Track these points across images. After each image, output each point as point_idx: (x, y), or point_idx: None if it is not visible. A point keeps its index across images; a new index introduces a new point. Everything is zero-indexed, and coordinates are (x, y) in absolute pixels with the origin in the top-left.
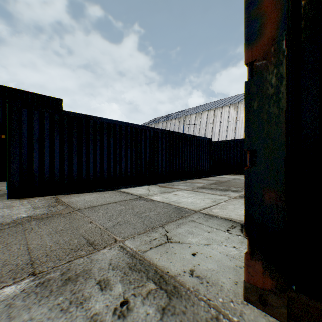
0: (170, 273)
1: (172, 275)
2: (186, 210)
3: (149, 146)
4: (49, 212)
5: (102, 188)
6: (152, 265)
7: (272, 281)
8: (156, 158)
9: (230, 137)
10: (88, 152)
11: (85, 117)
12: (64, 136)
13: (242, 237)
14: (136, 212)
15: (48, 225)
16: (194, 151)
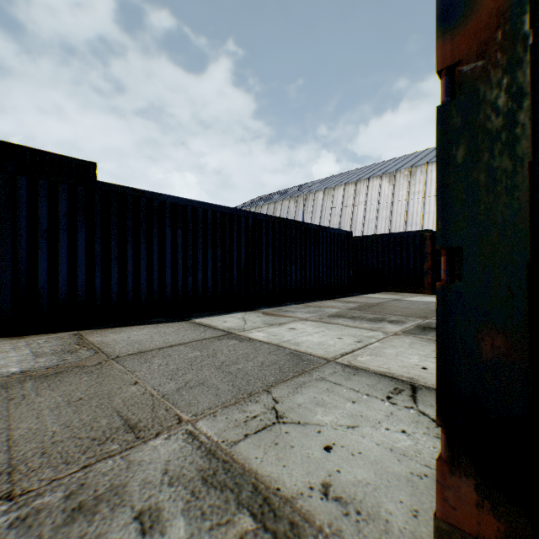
0: (284, 492)
1: (287, 497)
2: (311, 357)
3: (245, 244)
4: (62, 363)
5: (162, 317)
6: (248, 473)
7: (498, 523)
8: (257, 265)
9: (382, 229)
10: (138, 255)
11: (133, 194)
12: (95, 225)
13: (415, 411)
14: (221, 361)
15: (55, 388)
16: (323, 253)
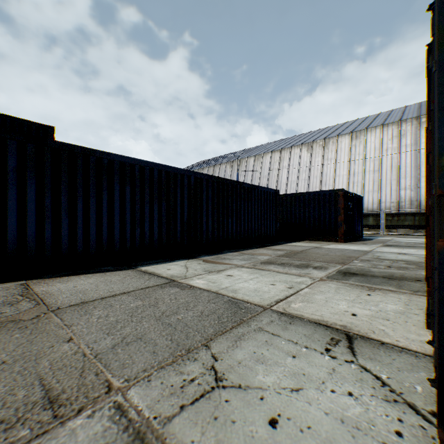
0: None
1: None
2: (248, 305)
3: (188, 200)
4: None
5: (111, 265)
6: None
7: None
8: (198, 218)
9: (302, 189)
10: (88, 208)
11: (83, 152)
12: (45, 180)
13: (356, 365)
14: (161, 311)
15: None
16: (255, 208)
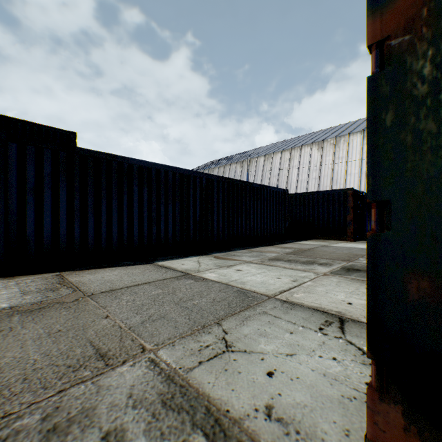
0: (233, 413)
1: (235, 419)
2: (255, 294)
3: (200, 200)
4: (45, 300)
5: (131, 260)
6: (202, 397)
7: None
8: (209, 217)
9: (312, 188)
10: (111, 208)
11: (106, 158)
12: (74, 184)
13: (344, 340)
14: (179, 298)
15: (38, 321)
16: (264, 207)
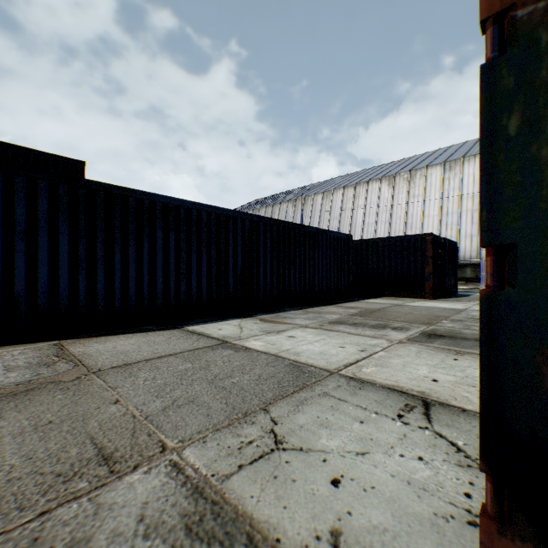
0: (285, 544)
1: None
2: (313, 369)
3: (242, 247)
4: (36, 378)
5: (153, 325)
6: (242, 519)
7: None
8: (254, 269)
9: (382, 233)
10: (127, 258)
11: (121, 193)
12: (79, 226)
13: (431, 432)
14: (214, 374)
15: (23, 409)
16: (323, 257)
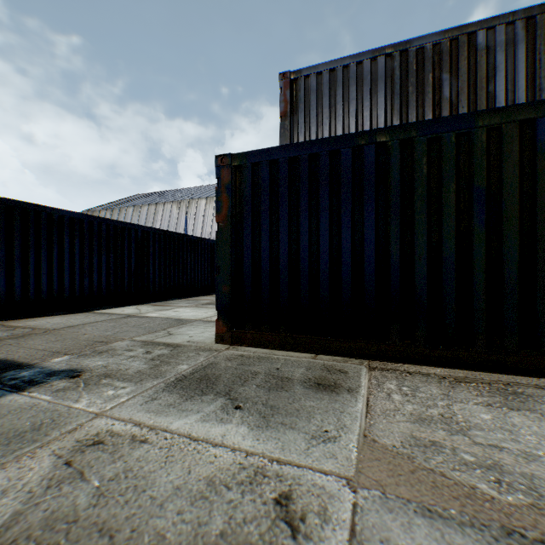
0: (174, 343)
1: (176, 343)
2: (187, 320)
3: (135, 252)
4: (15, 334)
5: (63, 311)
6: (161, 343)
7: (226, 328)
8: (145, 269)
9: None
10: (40, 259)
11: (35, 208)
12: None
13: None
14: (133, 325)
15: (33, 340)
16: (202, 259)
